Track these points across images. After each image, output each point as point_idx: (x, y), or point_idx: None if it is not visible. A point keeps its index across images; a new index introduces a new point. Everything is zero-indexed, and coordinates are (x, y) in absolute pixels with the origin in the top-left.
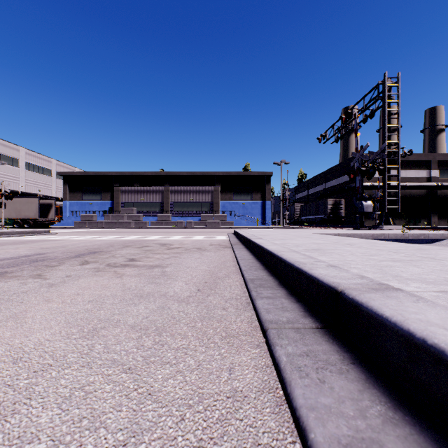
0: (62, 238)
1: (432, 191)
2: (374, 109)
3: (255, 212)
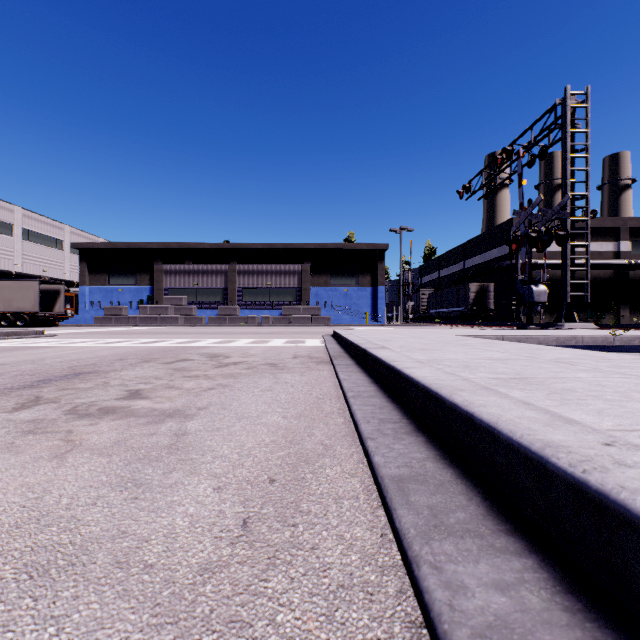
0: (55, 343)
1: (621, 272)
2: (546, 145)
3: (362, 303)
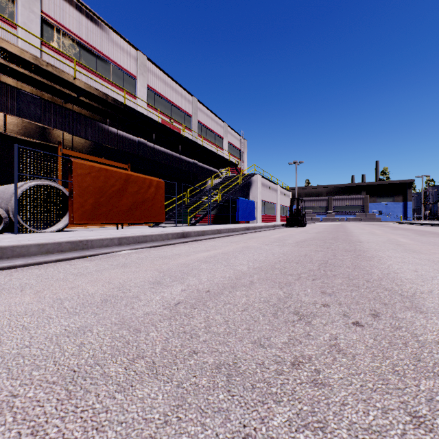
0: None
1: None
2: None
3: (396, 210)
